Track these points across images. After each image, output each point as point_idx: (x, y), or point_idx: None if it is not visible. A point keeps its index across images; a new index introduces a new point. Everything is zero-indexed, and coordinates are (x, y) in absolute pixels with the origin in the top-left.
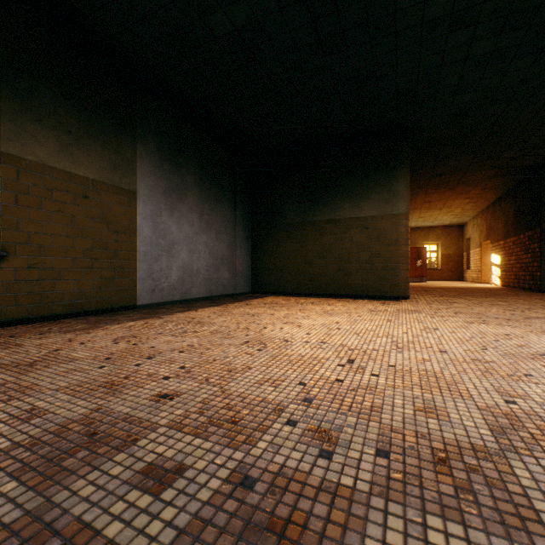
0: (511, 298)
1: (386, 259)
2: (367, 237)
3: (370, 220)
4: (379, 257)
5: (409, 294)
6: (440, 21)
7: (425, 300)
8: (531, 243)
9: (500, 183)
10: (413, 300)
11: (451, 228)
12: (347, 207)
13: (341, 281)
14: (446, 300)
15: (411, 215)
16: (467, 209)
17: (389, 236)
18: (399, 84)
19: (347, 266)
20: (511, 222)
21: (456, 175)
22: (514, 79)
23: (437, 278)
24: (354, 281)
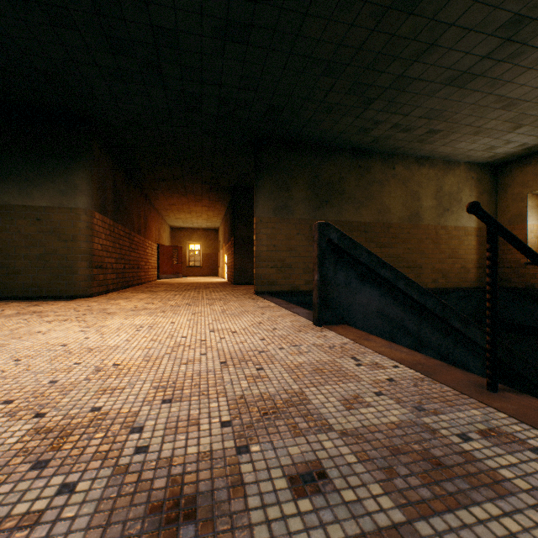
0: (196, 291)
1: (63, 255)
2: (40, 229)
3: (43, 211)
4: (55, 253)
5: (93, 292)
6: (31, 6)
7: (107, 297)
8: (232, 247)
9: (219, 197)
10: (93, 298)
11: (210, 231)
12: (14, 192)
13: (4, 281)
14: (131, 296)
15: (169, 215)
16: (211, 215)
17: (67, 231)
18: (37, 63)
19: (13, 262)
20: (229, 230)
21: (179, 183)
22: (162, 106)
23: (199, 274)
24: (23, 280)
